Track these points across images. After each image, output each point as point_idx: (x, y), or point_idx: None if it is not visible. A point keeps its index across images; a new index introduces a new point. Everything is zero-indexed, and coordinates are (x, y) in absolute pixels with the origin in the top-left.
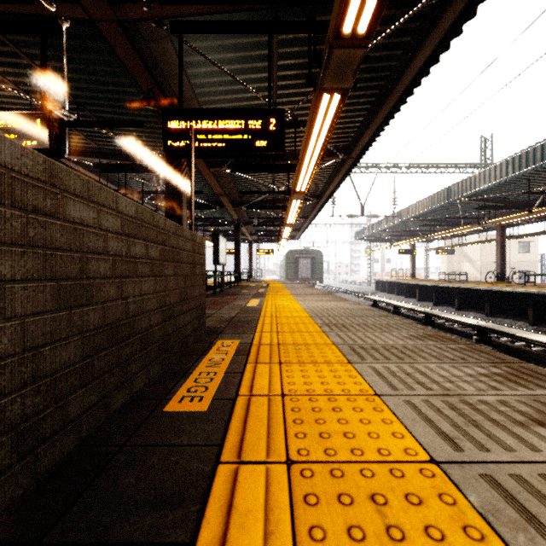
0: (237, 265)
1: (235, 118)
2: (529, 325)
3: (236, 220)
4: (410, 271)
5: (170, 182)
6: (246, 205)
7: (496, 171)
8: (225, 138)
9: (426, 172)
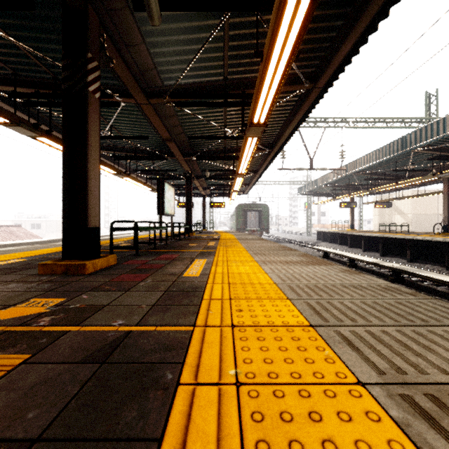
0: (189, 217)
1: None
2: None
3: (188, 172)
4: (350, 223)
5: (72, 89)
6: (196, 154)
7: None
8: None
9: (373, 127)
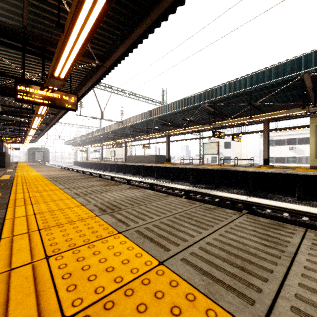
0: None
1: (13, 138)
2: (94, 169)
3: None
4: (86, 158)
5: None
6: (8, 135)
7: (87, 135)
8: (12, 140)
9: (82, 128)
